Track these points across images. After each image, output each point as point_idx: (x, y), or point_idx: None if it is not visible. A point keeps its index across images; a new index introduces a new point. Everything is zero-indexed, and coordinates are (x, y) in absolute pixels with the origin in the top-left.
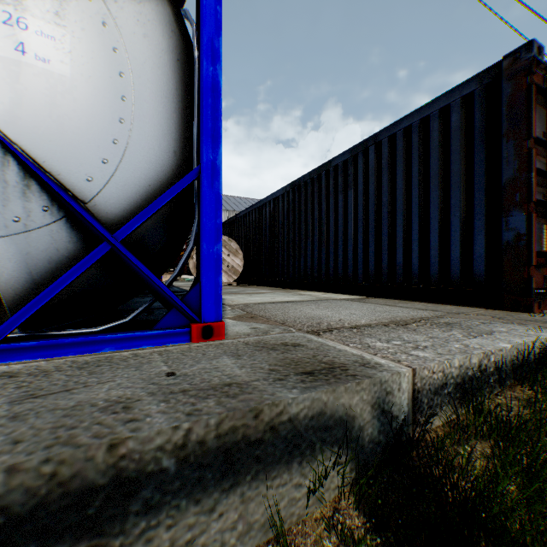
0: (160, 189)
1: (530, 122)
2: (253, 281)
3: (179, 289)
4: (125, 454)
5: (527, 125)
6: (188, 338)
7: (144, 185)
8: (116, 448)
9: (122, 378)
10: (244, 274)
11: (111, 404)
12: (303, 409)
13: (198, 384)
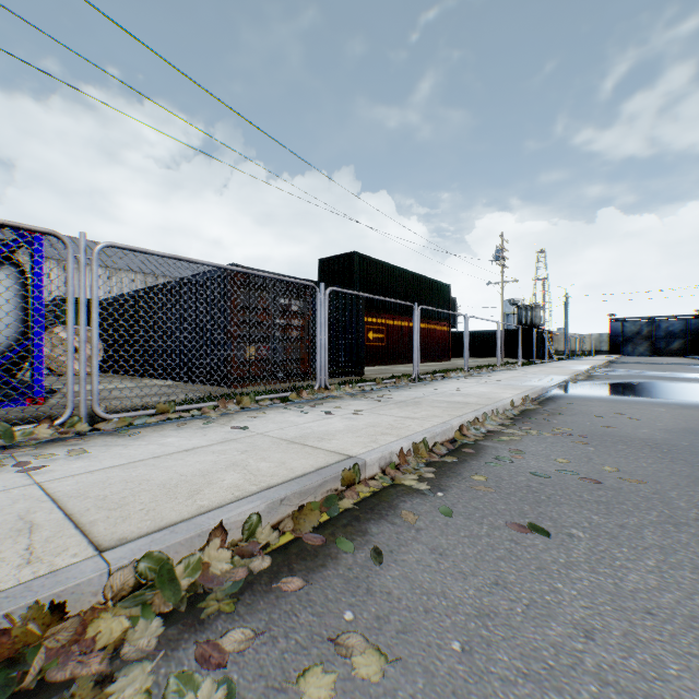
0: (13, 346)
1: (232, 301)
2: (116, 370)
3: (23, 381)
4: (10, 419)
5: (232, 301)
6: (28, 404)
7: (6, 345)
8: (8, 418)
9: (3, 412)
10: (107, 363)
11: (3, 414)
12: (61, 414)
13: (30, 411)
